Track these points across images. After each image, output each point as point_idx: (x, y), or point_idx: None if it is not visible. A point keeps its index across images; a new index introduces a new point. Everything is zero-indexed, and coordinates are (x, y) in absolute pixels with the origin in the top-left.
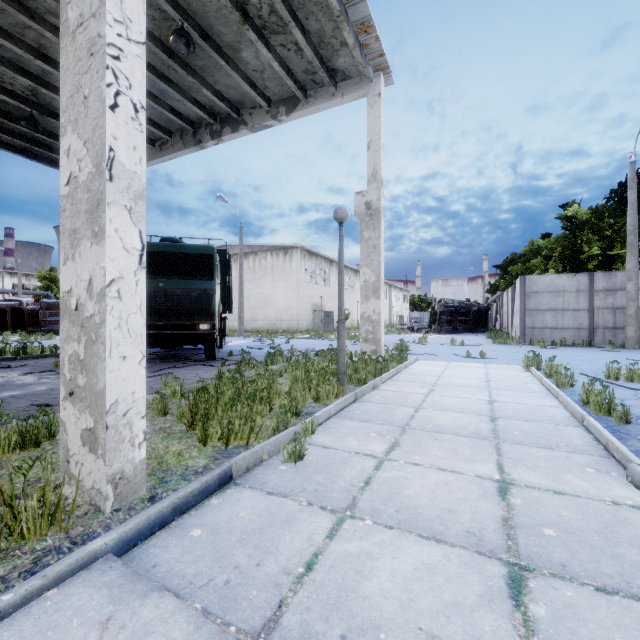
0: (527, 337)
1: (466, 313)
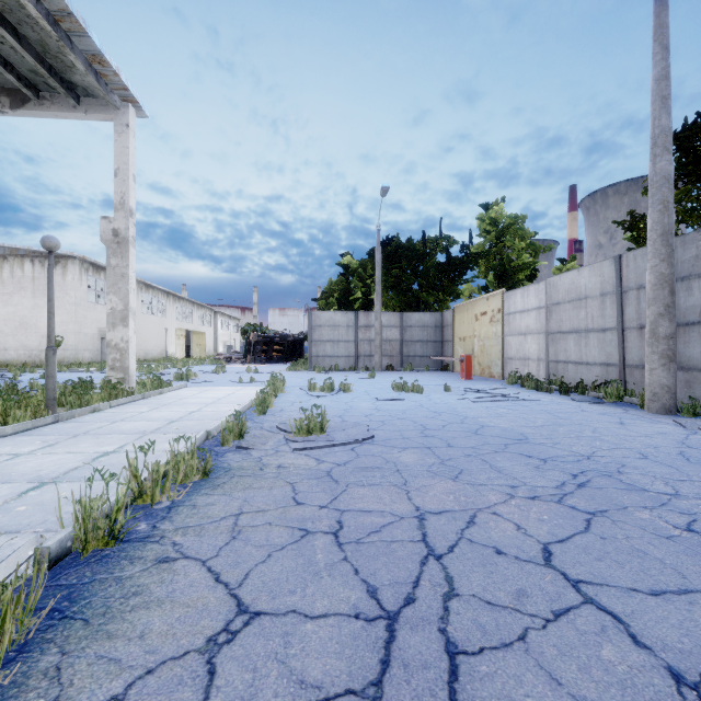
0: (313, 364)
1: (282, 343)
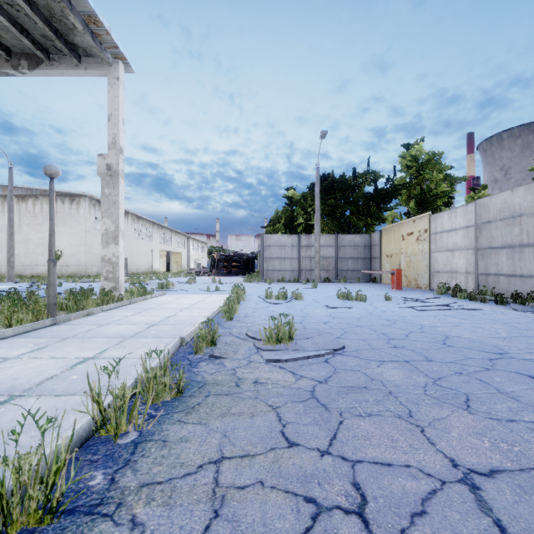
0: (264, 277)
1: (239, 260)
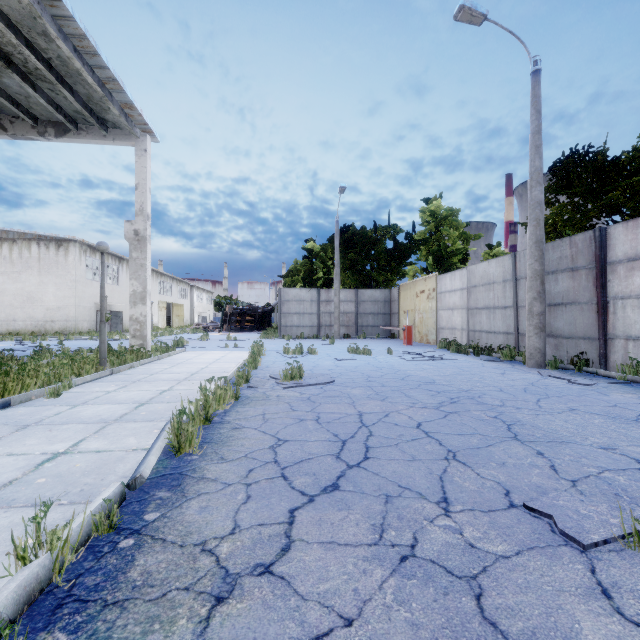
0: (283, 333)
1: (254, 314)
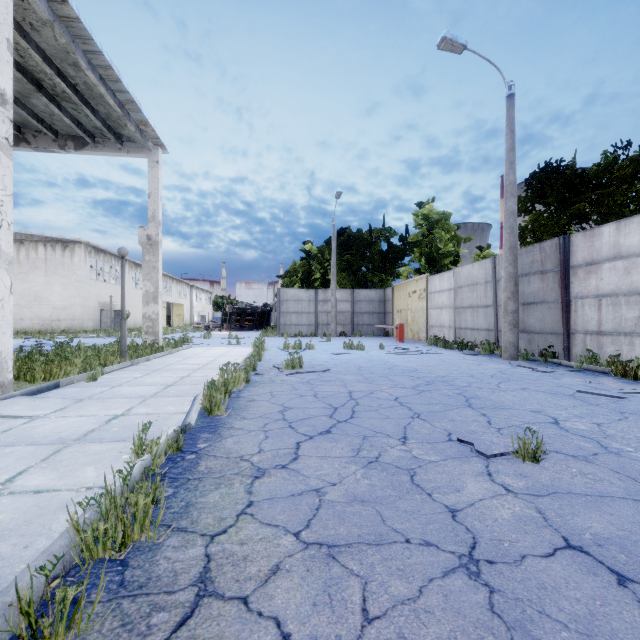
0: (282, 331)
1: (253, 314)
